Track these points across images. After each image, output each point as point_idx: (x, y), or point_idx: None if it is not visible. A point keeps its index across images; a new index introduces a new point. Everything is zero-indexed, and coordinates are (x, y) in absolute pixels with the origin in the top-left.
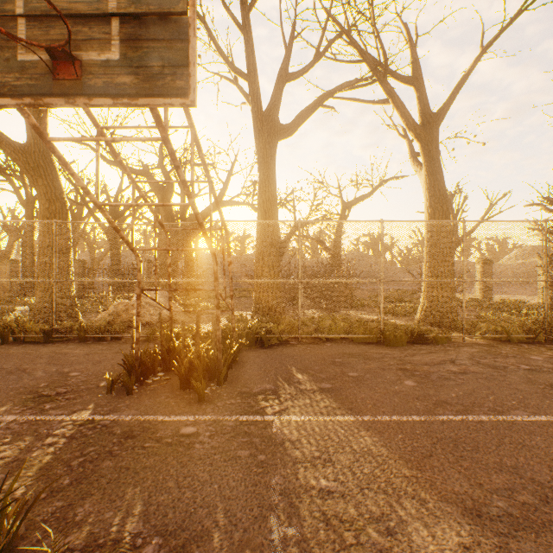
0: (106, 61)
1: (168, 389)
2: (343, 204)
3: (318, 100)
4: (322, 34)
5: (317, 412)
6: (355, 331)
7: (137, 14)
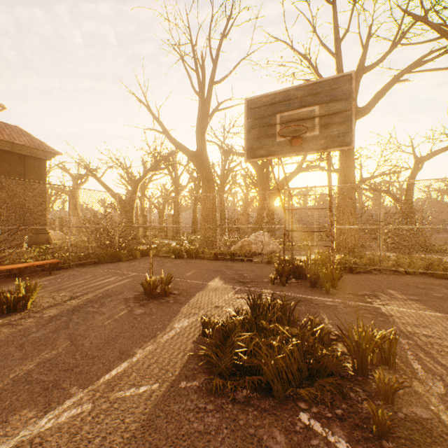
0: (312, 136)
1: (303, 286)
2: (416, 159)
3: (393, 81)
4: (398, 29)
5: (411, 308)
6: (434, 268)
7: (327, 114)
